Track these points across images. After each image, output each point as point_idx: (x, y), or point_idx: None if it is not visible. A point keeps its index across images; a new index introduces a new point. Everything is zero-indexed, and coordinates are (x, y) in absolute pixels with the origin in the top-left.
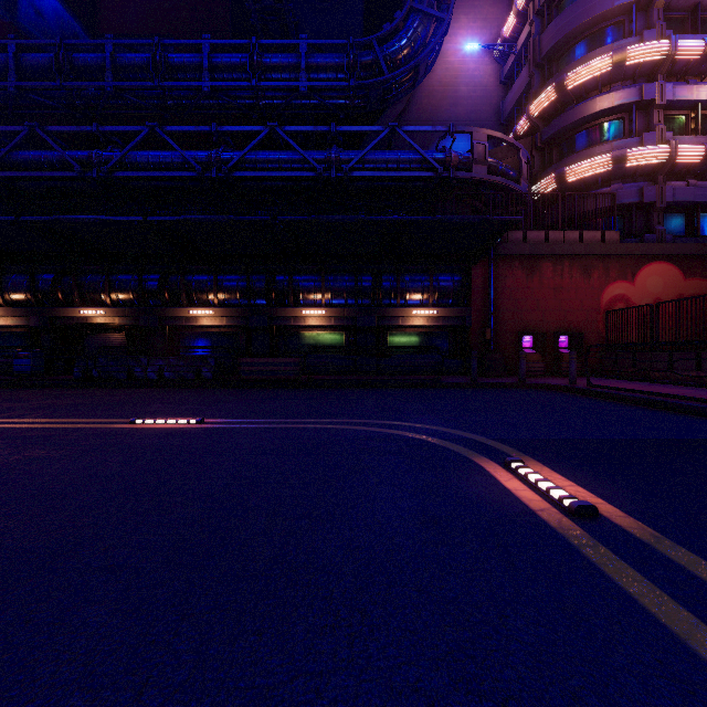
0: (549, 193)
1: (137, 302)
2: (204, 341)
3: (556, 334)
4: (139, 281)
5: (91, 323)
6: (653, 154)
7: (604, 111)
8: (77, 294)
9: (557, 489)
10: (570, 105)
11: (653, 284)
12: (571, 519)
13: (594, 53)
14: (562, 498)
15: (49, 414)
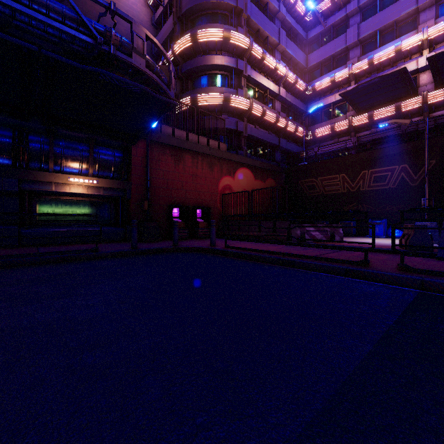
0: (189, 105)
1: None
2: None
3: (194, 207)
4: None
5: None
6: (243, 102)
7: (219, 66)
8: None
9: None
10: (199, 54)
11: (242, 180)
12: None
13: (214, 25)
14: None
15: None
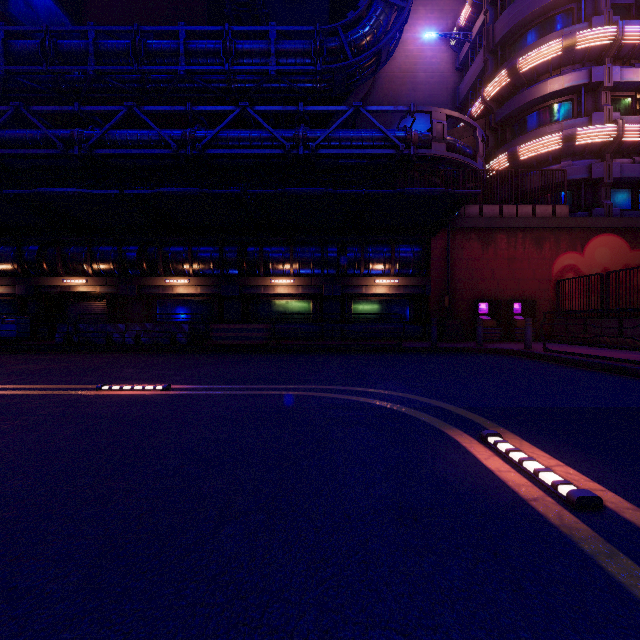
0: (503, 170)
1: (117, 271)
2: (180, 309)
3: (510, 301)
4: (119, 252)
5: (74, 291)
6: (601, 132)
7: (555, 92)
8: (61, 264)
9: (547, 472)
10: (522, 88)
11: (601, 255)
12: (573, 513)
13: (545, 39)
14: (557, 485)
15: (19, 380)
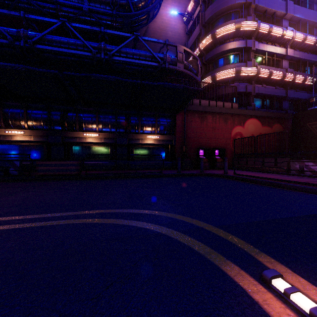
0: (210, 83)
1: None
2: (18, 151)
3: (214, 149)
4: None
5: None
6: (251, 70)
7: (232, 49)
8: None
9: None
10: (217, 45)
11: (251, 128)
12: None
13: (228, 22)
14: None
15: None
